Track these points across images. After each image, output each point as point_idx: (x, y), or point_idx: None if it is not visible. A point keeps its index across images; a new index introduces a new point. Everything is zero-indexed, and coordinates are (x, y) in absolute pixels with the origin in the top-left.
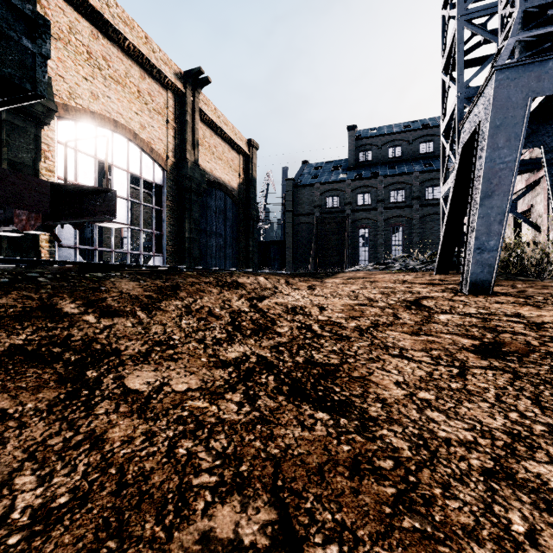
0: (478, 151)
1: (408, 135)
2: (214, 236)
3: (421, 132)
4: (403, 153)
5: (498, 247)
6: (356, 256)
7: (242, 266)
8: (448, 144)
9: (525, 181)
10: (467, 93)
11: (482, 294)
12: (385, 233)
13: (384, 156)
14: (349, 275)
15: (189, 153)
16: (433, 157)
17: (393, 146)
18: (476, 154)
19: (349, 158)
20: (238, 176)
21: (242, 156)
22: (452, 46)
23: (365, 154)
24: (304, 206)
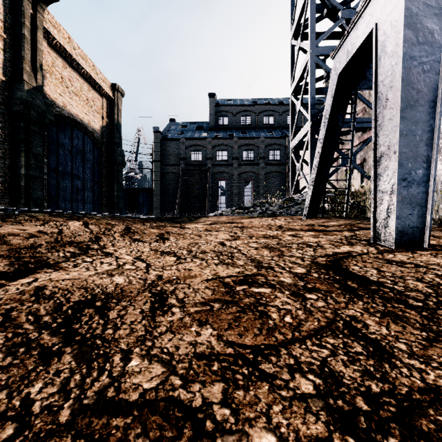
0: (379, 57)
1: (255, 108)
2: (69, 177)
3: (265, 107)
4: (252, 122)
5: (429, 178)
6: (216, 203)
7: (105, 210)
8: (299, 100)
9: (359, 138)
10: (318, 51)
11: (416, 247)
12: (239, 185)
13: (238, 123)
14: (212, 219)
15: (27, 74)
16: (273, 128)
17: (245, 115)
18: (376, 61)
19: (210, 120)
20: (100, 119)
21: (105, 99)
22: (302, 11)
23: (223, 119)
24: (171, 158)
